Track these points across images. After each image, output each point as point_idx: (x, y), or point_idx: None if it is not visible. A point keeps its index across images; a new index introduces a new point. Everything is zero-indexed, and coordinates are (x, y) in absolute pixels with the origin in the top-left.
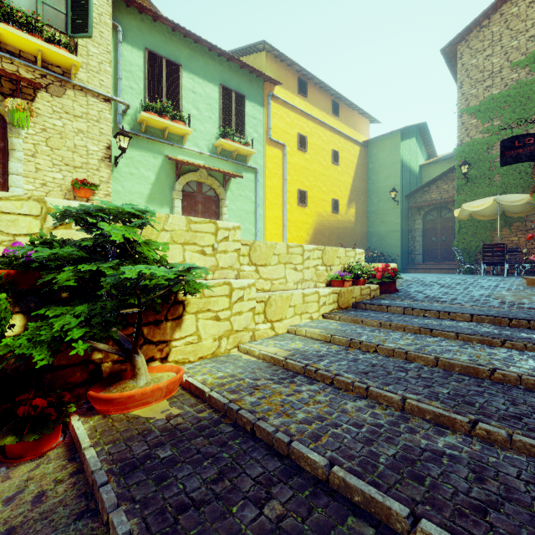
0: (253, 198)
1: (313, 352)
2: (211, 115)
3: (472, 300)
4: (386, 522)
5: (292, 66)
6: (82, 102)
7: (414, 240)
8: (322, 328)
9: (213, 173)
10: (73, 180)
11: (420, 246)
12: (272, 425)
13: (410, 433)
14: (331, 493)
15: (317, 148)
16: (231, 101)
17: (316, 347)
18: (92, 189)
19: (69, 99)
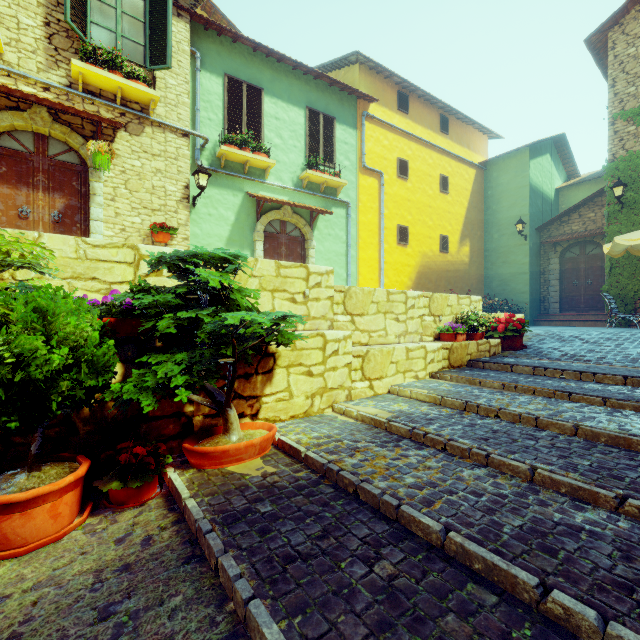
0: (344, 237)
1: (421, 415)
2: (295, 144)
3: (627, 359)
4: (511, 591)
5: (390, 78)
6: (160, 139)
7: (547, 284)
8: (430, 389)
9: (298, 210)
10: (152, 224)
11: (555, 291)
12: (378, 487)
13: (541, 506)
14: (447, 559)
15: (421, 174)
16: (318, 125)
17: (423, 409)
18: (170, 233)
19: (148, 137)
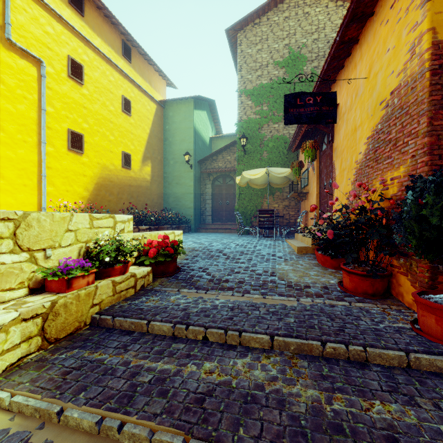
0: None
1: None
2: None
3: (260, 283)
4: None
5: None
6: None
7: (205, 202)
8: None
9: None
10: None
11: (210, 208)
12: None
13: None
14: None
15: (100, 86)
16: None
17: None
18: None
19: None
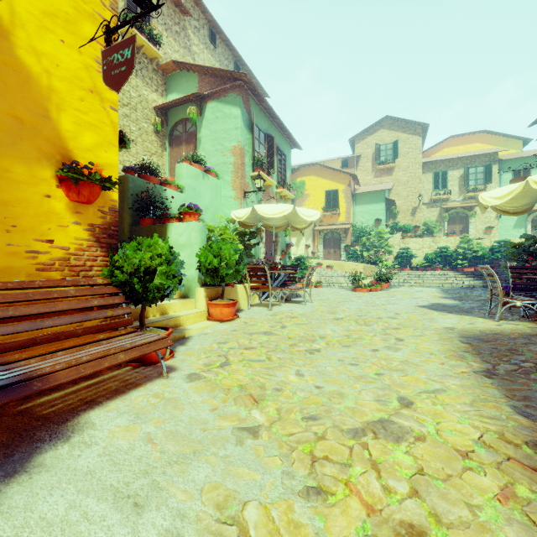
0: None
1: None
2: None
3: None
4: None
5: None
6: None
7: None
8: None
9: None
10: (485, 227)
11: None
12: None
13: None
14: None
15: None
16: None
17: None
18: (491, 228)
19: None
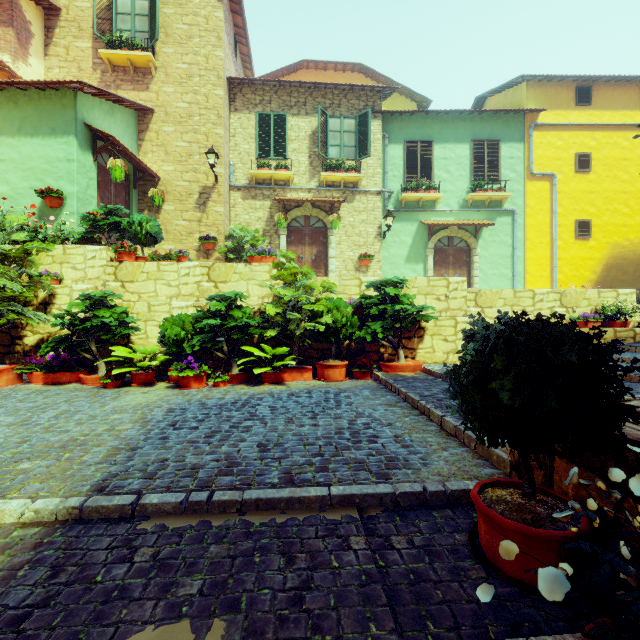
0: (510, 241)
1: None
2: (461, 173)
3: None
4: None
5: (565, 79)
6: (364, 201)
7: None
8: None
9: (464, 226)
10: (359, 254)
11: None
12: None
13: None
14: None
15: (610, 161)
16: (482, 152)
17: None
18: (370, 259)
19: (357, 202)
